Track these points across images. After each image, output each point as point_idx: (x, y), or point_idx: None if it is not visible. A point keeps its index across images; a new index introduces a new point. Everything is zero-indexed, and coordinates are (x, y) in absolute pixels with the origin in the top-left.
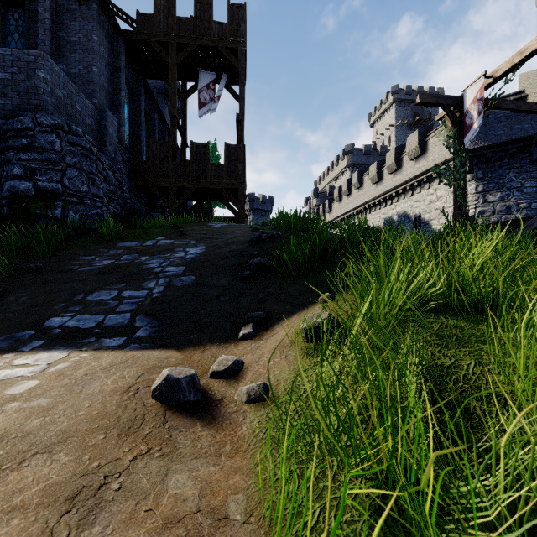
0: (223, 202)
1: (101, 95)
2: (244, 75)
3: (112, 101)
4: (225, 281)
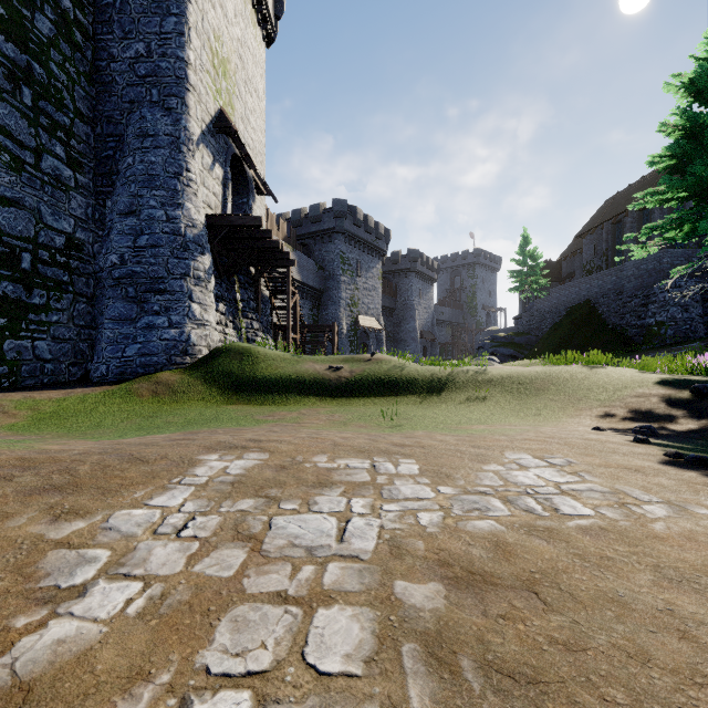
0: None
1: None
2: None
3: None
4: None
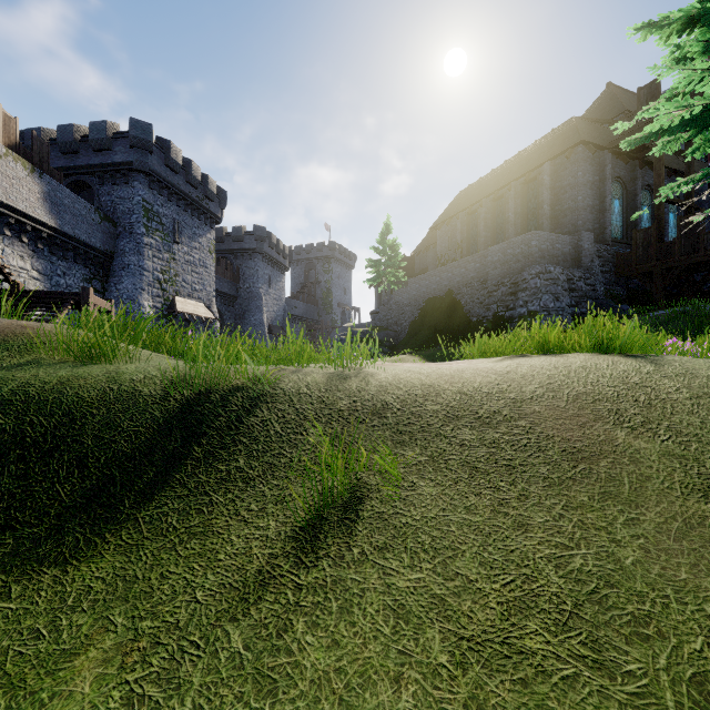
0: None
1: (585, 214)
2: None
3: (597, 211)
4: None
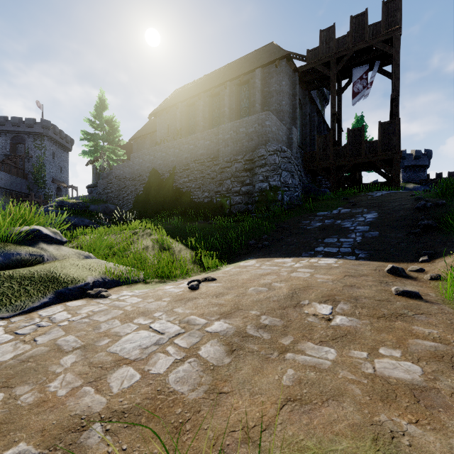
0: (375, 170)
1: (286, 117)
2: (399, 57)
3: (291, 118)
4: (401, 235)
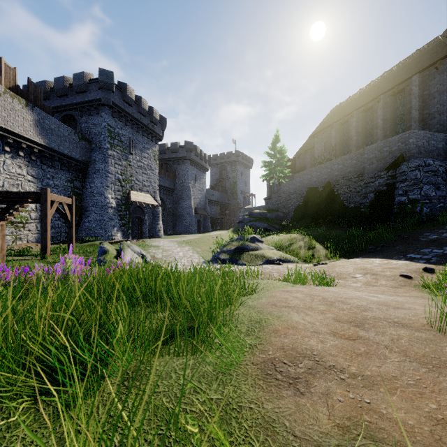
0: None
1: None
2: None
3: None
4: None
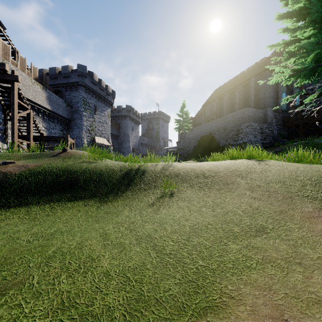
0: None
1: (269, 100)
2: None
3: (275, 98)
4: None
